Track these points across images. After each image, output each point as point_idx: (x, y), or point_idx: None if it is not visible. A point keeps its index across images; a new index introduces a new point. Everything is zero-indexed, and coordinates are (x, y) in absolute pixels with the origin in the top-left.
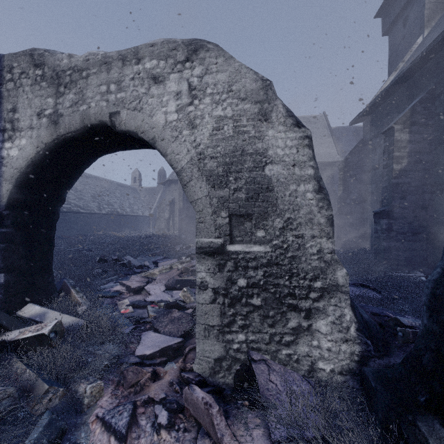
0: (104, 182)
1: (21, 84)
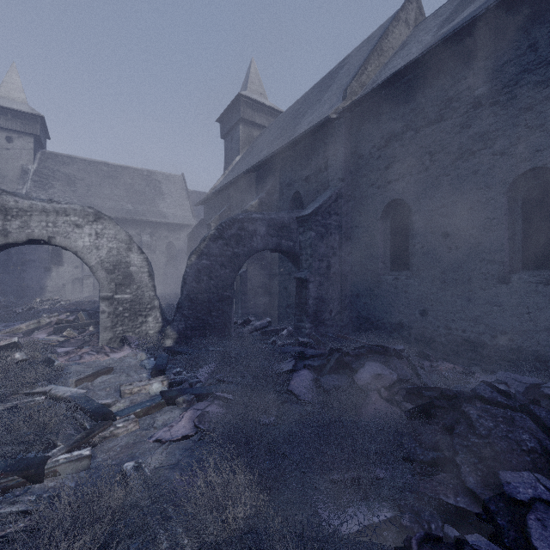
0: None
1: None
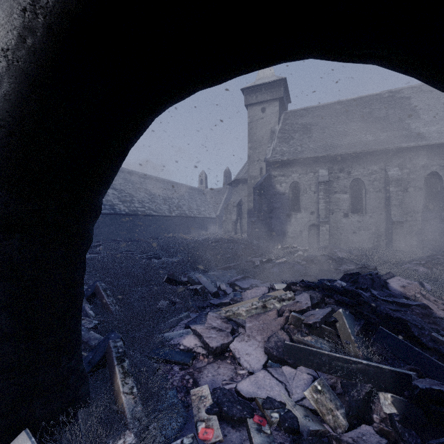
0: (174, 185)
1: None
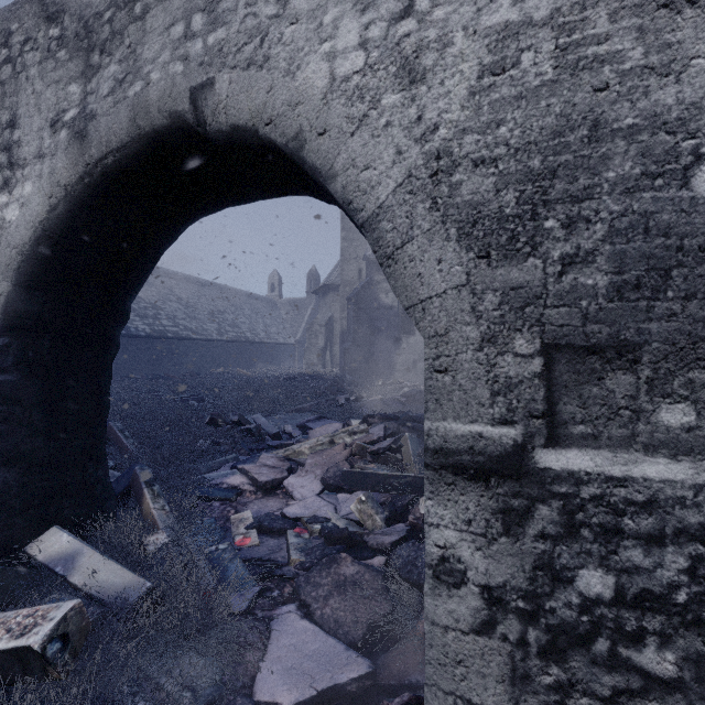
0: (227, 292)
1: (23, 65)
